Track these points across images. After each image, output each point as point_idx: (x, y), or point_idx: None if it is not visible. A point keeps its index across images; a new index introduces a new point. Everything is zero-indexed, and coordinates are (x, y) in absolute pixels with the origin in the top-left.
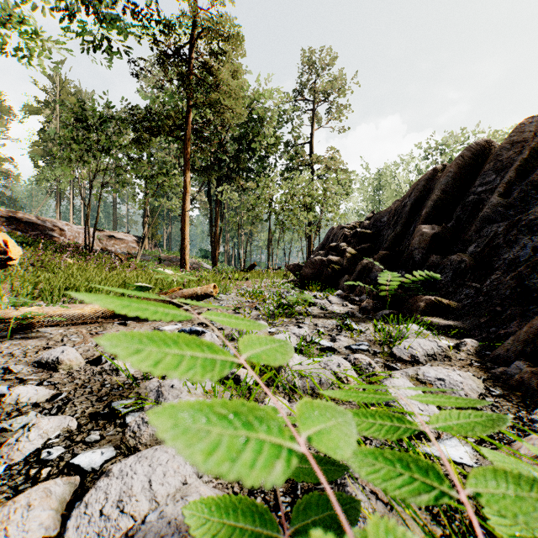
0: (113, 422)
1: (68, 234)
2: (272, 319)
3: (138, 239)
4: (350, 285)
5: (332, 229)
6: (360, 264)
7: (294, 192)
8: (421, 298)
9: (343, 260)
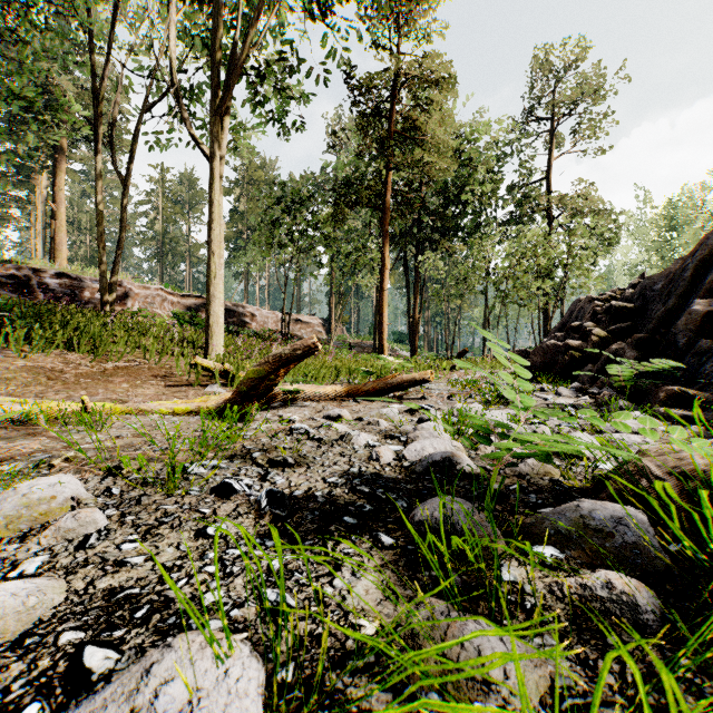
0: (395, 440)
1: (259, 319)
2: (488, 404)
3: (324, 322)
4: (592, 376)
5: (577, 302)
6: (607, 350)
7: (521, 253)
8: (662, 389)
9: (586, 345)
